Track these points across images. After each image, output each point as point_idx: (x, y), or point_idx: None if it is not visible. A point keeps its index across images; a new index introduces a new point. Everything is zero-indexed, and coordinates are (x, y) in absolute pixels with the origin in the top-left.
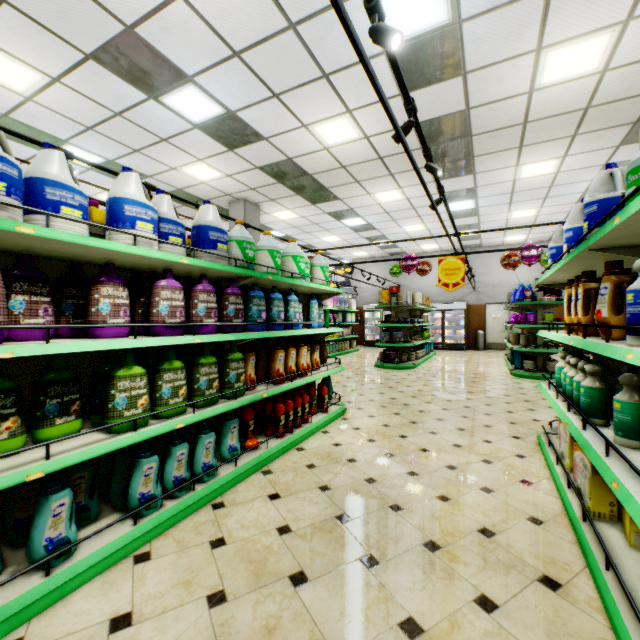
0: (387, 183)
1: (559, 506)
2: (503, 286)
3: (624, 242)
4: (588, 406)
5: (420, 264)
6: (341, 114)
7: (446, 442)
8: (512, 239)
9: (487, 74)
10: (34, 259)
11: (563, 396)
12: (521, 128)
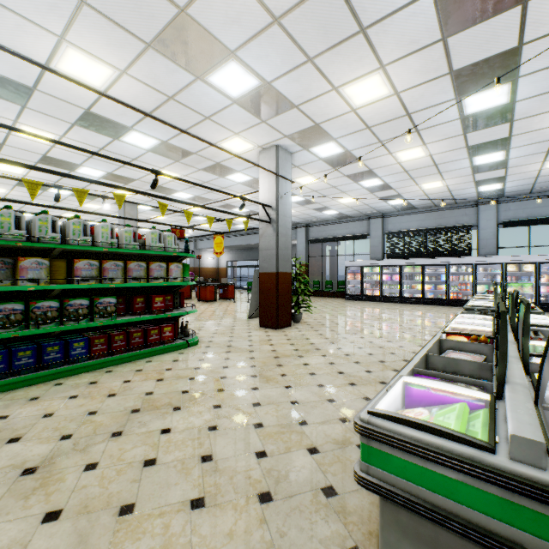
0: None
1: None
2: None
3: None
4: None
5: None
6: None
7: None
8: None
9: None
10: None
11: None
12: None
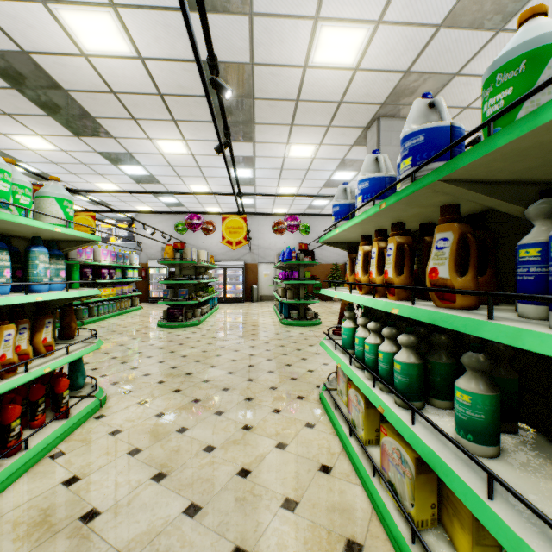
0: (170, 130)
1: (366, 501)
2: (272, 249)
3: (498, 169)
4: (407, 387)
5: (205, 223)
6: (101, 5)
7: (235, 425)
8: (278, 211)
9: (272, 26)
10: None
11: (365, 366)
12: (294, 105)
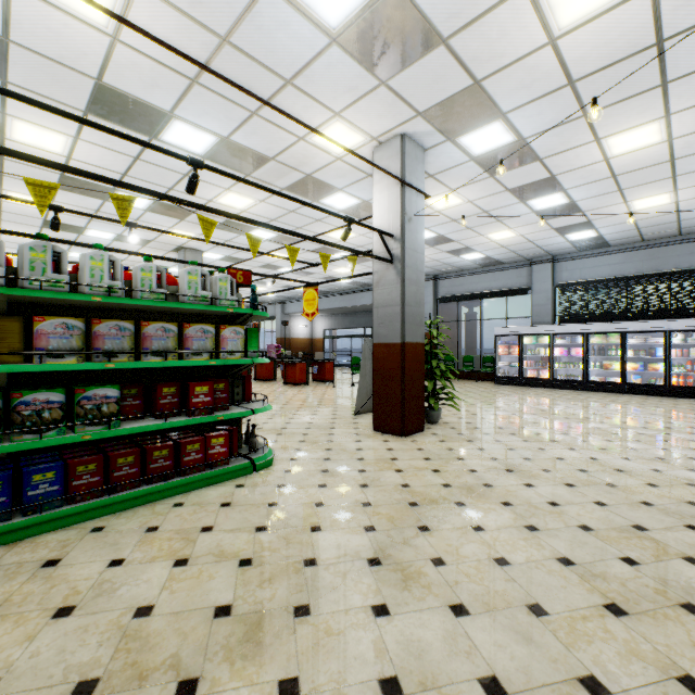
0: None
1: None
2: None
3: None
4: None
5: None
6: None
7: None
8: None
9: None
10: None
11: None
12: None
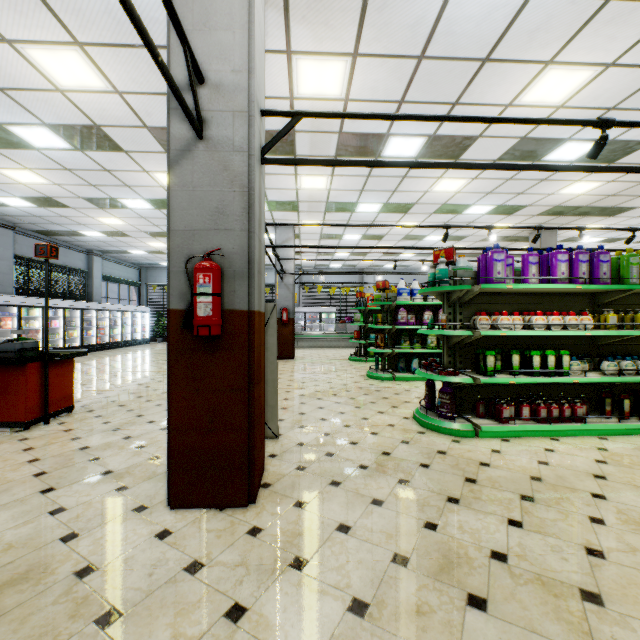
0: None
1: None
2: None
3: None
4: None
5: None
6: (572, 183)
7: None
8: None
9: None
10: (412, 306)
11: None
12: None
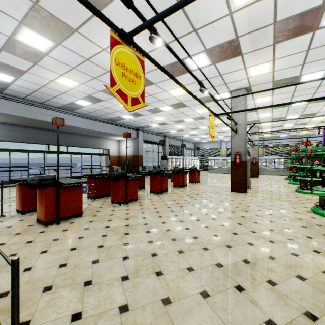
0: None
1: None
2: None
3: None
4: None
5: None
6: None
7: None
8: None
9: None
10: None
11: None
12: None
